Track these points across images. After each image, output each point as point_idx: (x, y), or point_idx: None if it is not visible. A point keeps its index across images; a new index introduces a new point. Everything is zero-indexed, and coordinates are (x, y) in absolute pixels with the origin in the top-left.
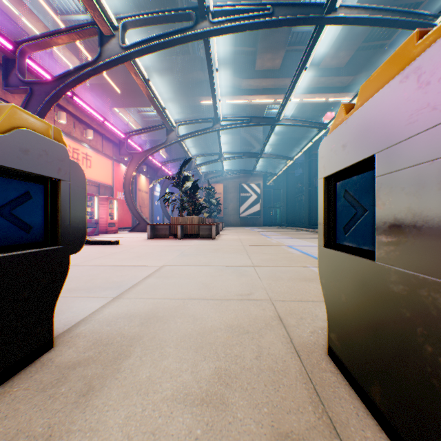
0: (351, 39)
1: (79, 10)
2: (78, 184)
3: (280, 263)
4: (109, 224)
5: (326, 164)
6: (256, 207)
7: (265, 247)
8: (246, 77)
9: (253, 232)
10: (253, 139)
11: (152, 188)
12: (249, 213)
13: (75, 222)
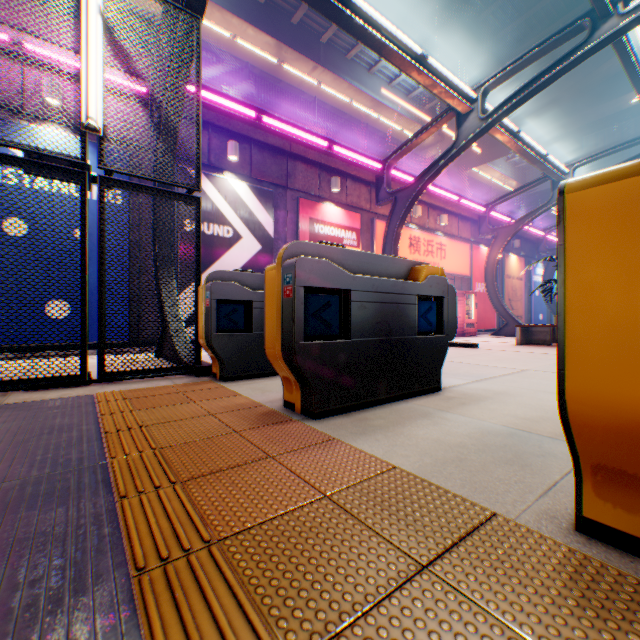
0: None
1: None
2: (451, 298)
3: None
4: (465, 325)
5: None
6: None
7: None
8: None
9: None
10: None
11: (528, 271)
12: None
13: (450, 321)
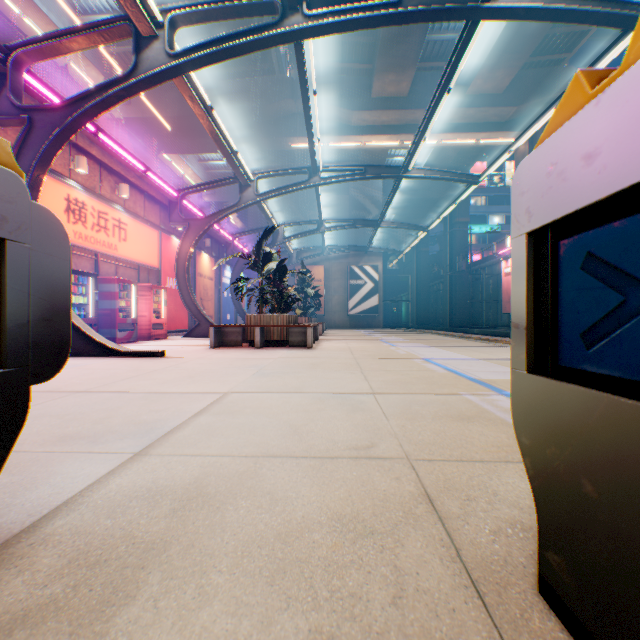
0: (514, 51)
1: (110, 8)
2: (50, 250)
3: (415, 388)
4: (154, 326)
5: (534, 204)
6: (373, 300)
7: (389, 360)
8: (358, 108)
9: (369, 337)
10: (368, 201)
11: (219, 272)
12: (363, 310)
13: (43, 322)
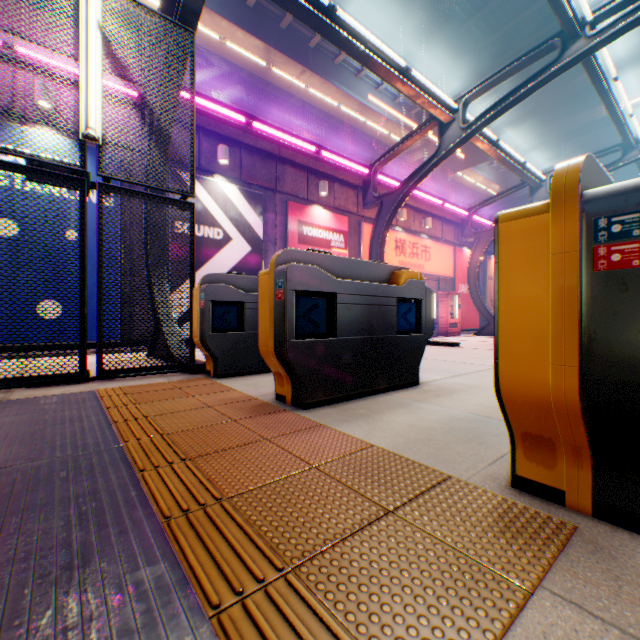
0: None
1: None
2: (429, 300)
3: None
4: (448, 325)
5: None
6: None
7: None
8: None
9: None
10: None
11: None
12: None
13: (427, 321)
